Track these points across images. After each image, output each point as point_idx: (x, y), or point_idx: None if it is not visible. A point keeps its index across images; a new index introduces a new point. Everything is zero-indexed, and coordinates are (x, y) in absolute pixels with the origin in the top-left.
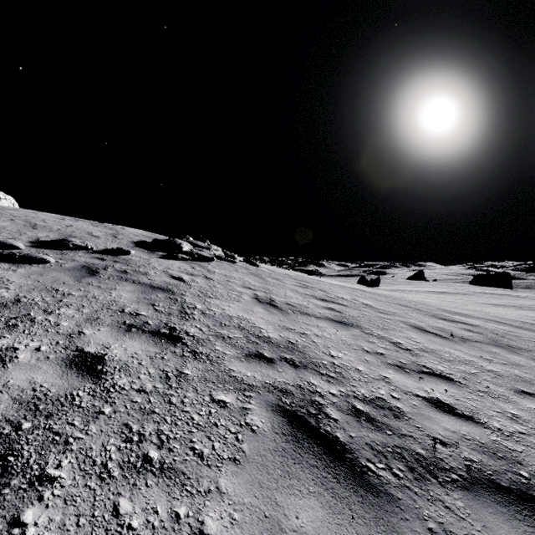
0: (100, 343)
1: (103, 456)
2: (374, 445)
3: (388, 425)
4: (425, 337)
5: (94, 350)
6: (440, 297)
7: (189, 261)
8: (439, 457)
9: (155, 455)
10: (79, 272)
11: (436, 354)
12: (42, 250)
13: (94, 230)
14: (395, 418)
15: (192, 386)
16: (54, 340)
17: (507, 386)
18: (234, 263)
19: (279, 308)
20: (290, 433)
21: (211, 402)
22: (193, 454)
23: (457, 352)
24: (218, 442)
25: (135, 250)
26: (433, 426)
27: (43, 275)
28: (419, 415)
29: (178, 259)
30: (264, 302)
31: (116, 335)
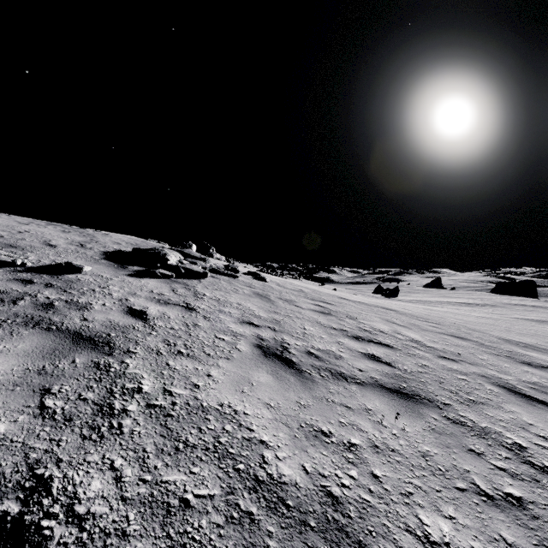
0: None
1: None
2: None
3: None
4: (542, 418)
5: None
6: (469, 310)
7: (172, 278)
8: None
9: None
10: None
11: None
12: None
13: (58, 237)
14: None
15: None
16: None
17: None
18: (235, 278)
19: (296, 366)
20: None
21: None
22: None
23: None
24: None
25: (97, 264)
26: None
27: None
28: None
29: (157, 276)
30: (272, 353)
31: None
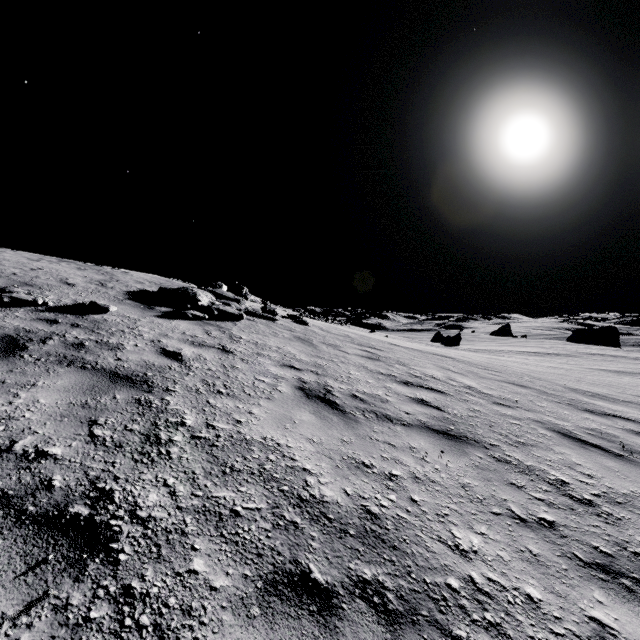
0: None
1: None
2: None
3: None
4: (592, 459)
5: None
6: (540, 360)
7: (204, 320)
8: None
9: None
10: None
11: None
12: None
13: (75, 275)
14: None
15: None
16: None
17: None
18: (273, 322)
19: (340, 407)
20: None
21: None
22: None
23: None
24: None
25: (122, 304)
26: None
27: None
28: None
29: (188, 318)
30: (314, 395)
31: None
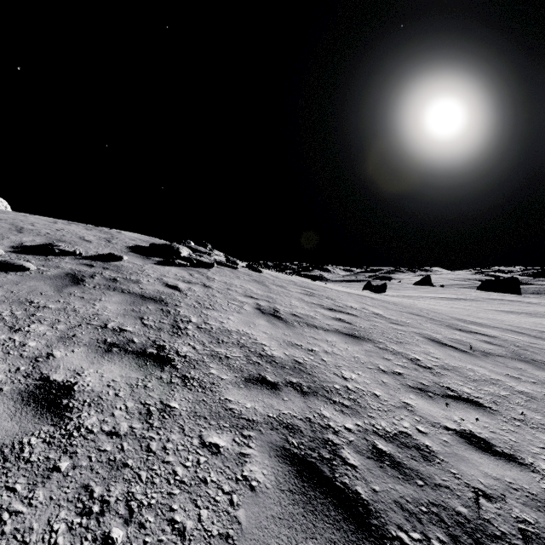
0: (71, 369)
1: (45, 541)
2: (405, 502)
3: (417, 471)
4: (443, 351)
5: (62, 378)
6: (448, 303)
7: (187, 267)
8: (485, 518)
9: (120, 535)
10: (62, 281)
11: (459, 372)
12: (23, 256)
13: (87, 234)
14: (425, 461)
15: (178, 425)
16: (15, 366)
17: (544, 412)
18: (236, 269)
19: (284, 319)
20: (299, 490)
21: (200, 447)
22: (171, 530)
23: (481, 369)
24: (206, 509)
25: (128, 255)
26: (471, 471)
27: (18, 284)
28: (452, 455)
29: (175, 265)
30: (267, 313)
31: (93, 357)
